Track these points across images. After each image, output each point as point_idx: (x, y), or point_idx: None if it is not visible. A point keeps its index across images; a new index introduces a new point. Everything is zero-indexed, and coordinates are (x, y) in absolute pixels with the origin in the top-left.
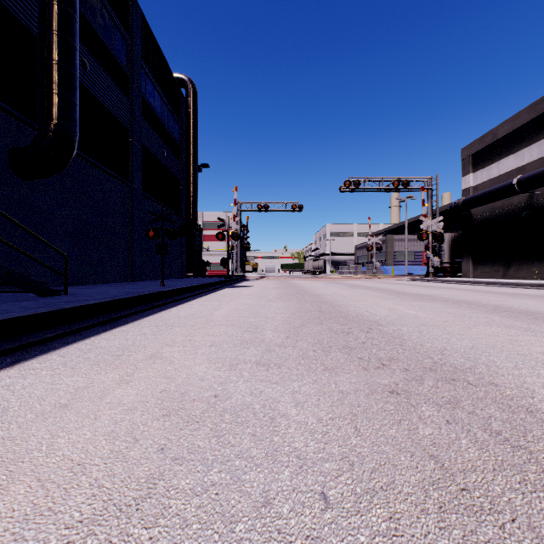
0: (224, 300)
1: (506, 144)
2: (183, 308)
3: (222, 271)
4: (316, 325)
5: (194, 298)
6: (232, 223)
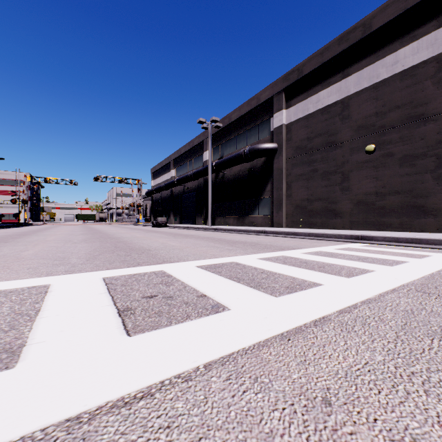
0: (16, 229)
1: (158, 173)
2: (3, 229)
3: (14, 220)
4: (36, 229)
5: (4, 229)
6: (22, 194)
